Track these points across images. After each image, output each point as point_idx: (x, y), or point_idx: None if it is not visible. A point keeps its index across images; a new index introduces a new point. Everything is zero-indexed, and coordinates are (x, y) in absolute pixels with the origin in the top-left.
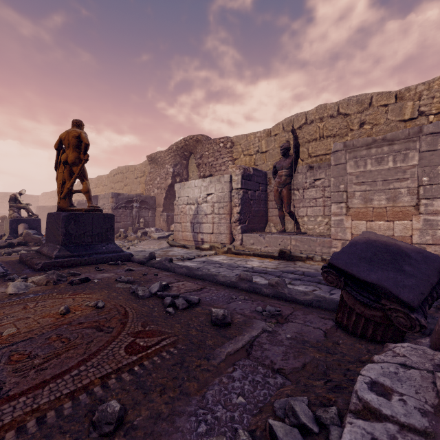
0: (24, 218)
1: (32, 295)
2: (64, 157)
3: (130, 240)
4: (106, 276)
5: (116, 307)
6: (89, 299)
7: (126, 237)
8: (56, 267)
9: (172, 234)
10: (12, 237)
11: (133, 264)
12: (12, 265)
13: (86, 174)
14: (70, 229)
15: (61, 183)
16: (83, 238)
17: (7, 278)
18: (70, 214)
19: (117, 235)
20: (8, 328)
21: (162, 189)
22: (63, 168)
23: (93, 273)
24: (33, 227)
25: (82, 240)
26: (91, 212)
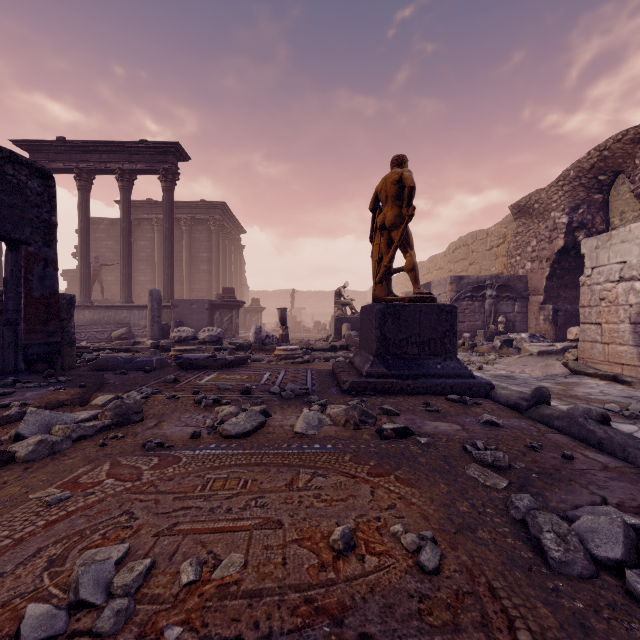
0: (347, 316)
1: (317, 446)
2: (380, 220)
3: (481, 352)
4: (443, 431)
5: (476, 594)
6: (404, 506)
7: (474, 347)
8: (366, 391)
9: (572, 348)
10: (336, 339)
11: (494, 406)
12: (322, 376)
13: (410, 241)
14: (386, 332)
15: (376, 261)
16: (405, 347)
17: (308, 398)
18: (386, 307)
19: (459, 343)
20: (233, 552)
21: (542, 260)
22: (379, 237)
23: (418, 417)
24: (355, 327)
25: (403, 350)
26: (418, 303)
